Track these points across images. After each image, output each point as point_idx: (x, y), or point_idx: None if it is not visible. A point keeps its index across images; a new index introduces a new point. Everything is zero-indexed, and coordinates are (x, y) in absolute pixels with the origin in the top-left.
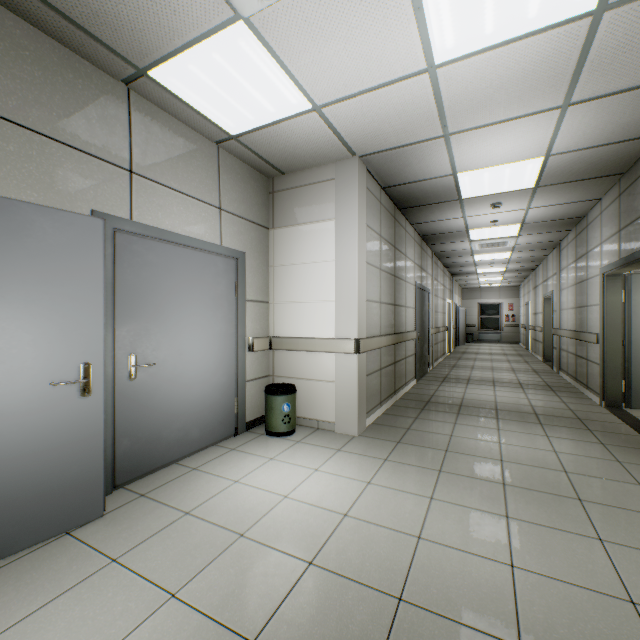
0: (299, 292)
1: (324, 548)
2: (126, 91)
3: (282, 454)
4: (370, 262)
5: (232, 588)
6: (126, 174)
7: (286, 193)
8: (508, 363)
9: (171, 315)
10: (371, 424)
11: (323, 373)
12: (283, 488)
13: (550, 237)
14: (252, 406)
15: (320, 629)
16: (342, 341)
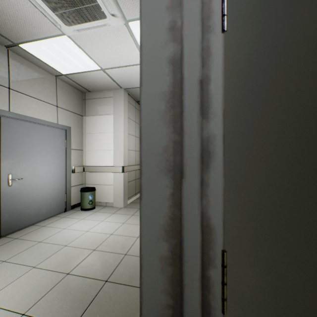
0: (97, 146)
1: (101, 245)
2: (7, 50)
3: (88, 217)
4: (130, 133)
5: (61, 261)
6: (7, 89)
7: (91, 100)
8: None
9: (31, 156)
10: (130, 203)
11: (108, 181)
12: (86, 228)
13: None
14: (74, 198)
15: (95, 266)
16: (116, 167)
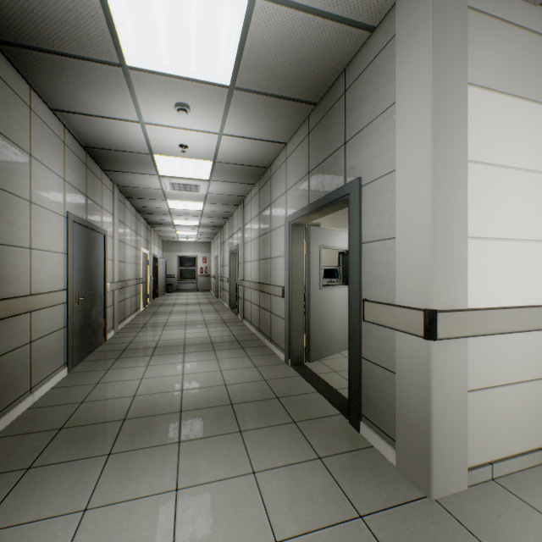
0: None
1: None
2: None
3: None
4: None
5: None
6: None
7: None
8: (202, 314)
9: None
10: None
11: None
12: None
13: (238, 190)
14: None
15: None
16: None
